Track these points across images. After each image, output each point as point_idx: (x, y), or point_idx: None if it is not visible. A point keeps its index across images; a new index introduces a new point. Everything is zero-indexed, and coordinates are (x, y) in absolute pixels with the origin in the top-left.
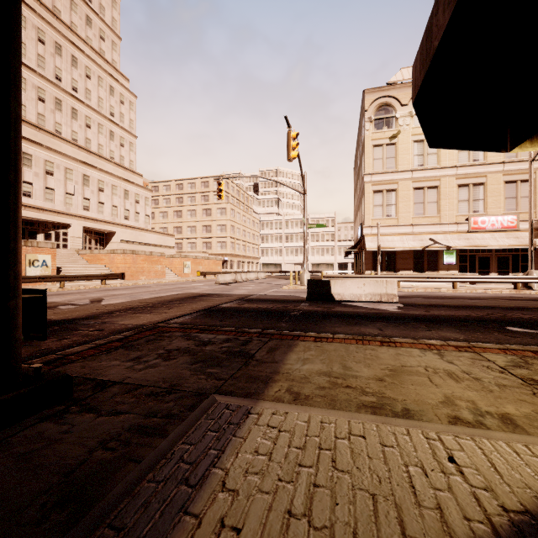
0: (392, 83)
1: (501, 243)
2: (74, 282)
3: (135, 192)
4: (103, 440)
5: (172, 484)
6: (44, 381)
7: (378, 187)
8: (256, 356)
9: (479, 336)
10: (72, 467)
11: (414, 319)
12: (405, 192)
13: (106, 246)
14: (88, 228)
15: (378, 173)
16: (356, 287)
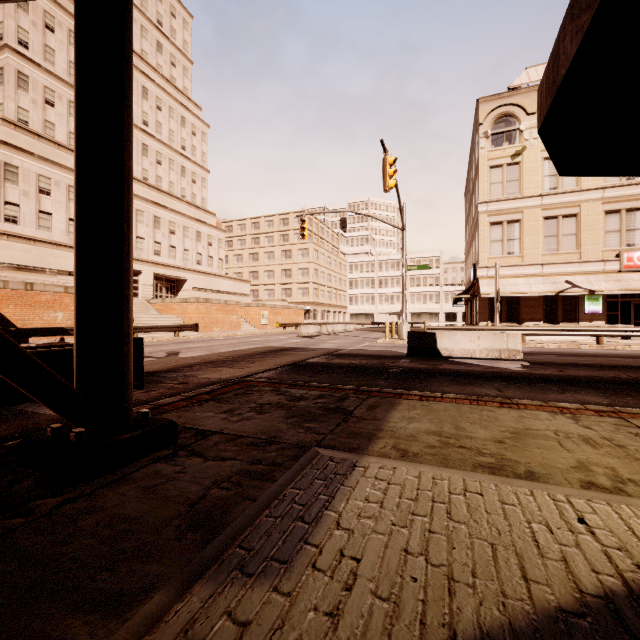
0: (514, 87)
1: None
2: (146, 334)
3: (208, 233)
4: (216, 481)
5: (289, 520)
6: (154, 425)
7: (497, 217)
8: (355, 413)
9: (629, 401)
10: (194, 500)
11: (542, 379)
12: (532, 222)
13: (177, 295)
14: (159, 274)
15: (497, 201)
16: (468, 341)
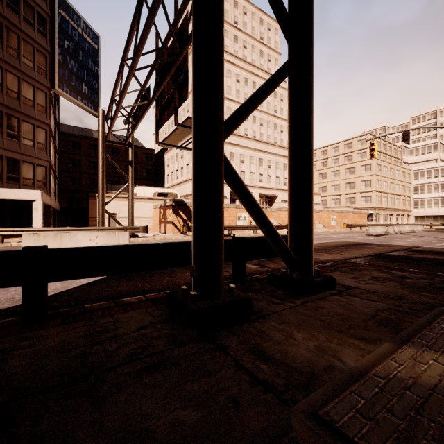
0: None
1: None
2: (258, 230)
3: None
4: (378, 310)
5: None
6: (325, 277)
7: None
8: None
9: None
10: (372, 315)
11: None
12: None
13: (271, 206)
14: (261, 194)
15: None
16: None
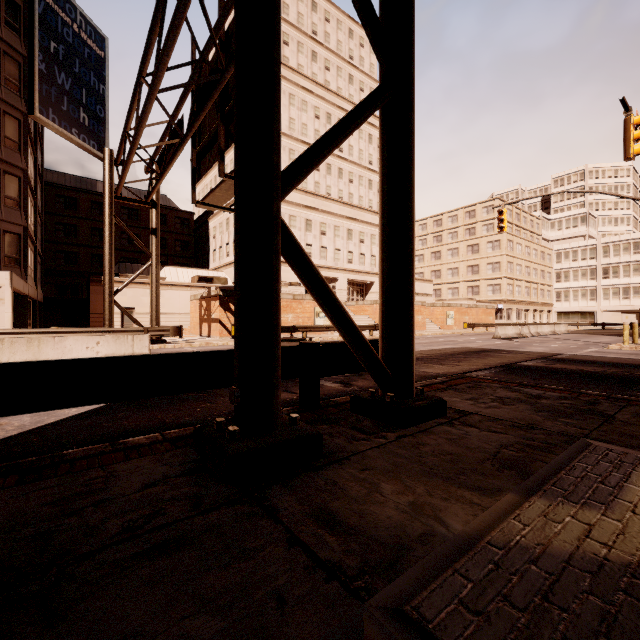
0: None
1: None
2: None
3: None
4: (501, 445)
5: (589, 481)
6: (431, 399)
7: None
8: (618, 418)
9: None
10: (492, 453)
11: None
12: None
13: (365, 297)
14: (351, 280)
15: None
16: None
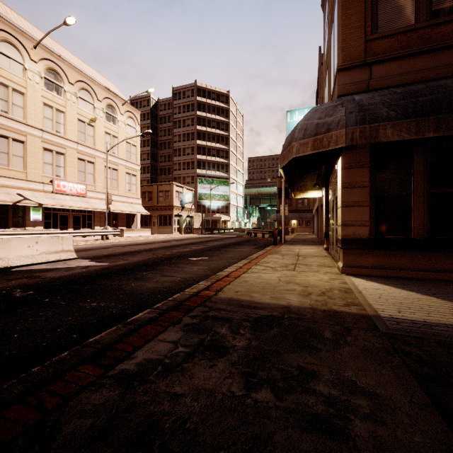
0: None
1: (79, 205)
2: None
3: None
4: None
5: None
6: None
7: None
8: (272, 314)
9: (205, 265)
10: None
11: (145, 265)
12: None
13: None
14: None
15: None
16: (26, 247)
